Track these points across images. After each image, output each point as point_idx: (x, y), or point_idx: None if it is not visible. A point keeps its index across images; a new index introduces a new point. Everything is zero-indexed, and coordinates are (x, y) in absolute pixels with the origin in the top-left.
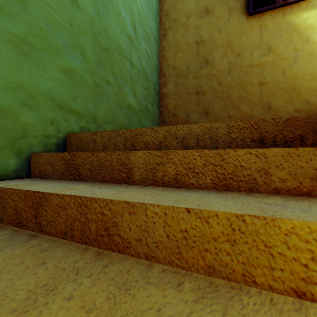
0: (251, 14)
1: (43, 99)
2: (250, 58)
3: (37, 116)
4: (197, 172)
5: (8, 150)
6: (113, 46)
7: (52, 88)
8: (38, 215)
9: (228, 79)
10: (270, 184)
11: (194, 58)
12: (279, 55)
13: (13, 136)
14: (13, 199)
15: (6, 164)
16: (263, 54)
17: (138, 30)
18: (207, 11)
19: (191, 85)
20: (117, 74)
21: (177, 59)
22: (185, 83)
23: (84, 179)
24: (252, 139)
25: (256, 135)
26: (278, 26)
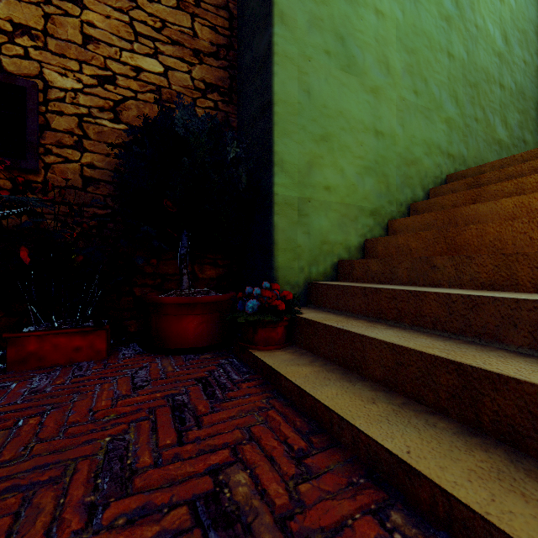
0: None
1: (433, 149)
2: None
3: (431, 162)
4: None
5: (419, 186)
6: (480, 78)
7: (438, 139)
8: (476, 202)
9: None
10: None
11: None
12: None
13: (421, 177)
14: (451, 200)
15: (419, 196)
16: None
17: (510, 37)
18: None
19: None
20: (485, 106)
21: None
22: None
23: None
24: None
25: None
26: None
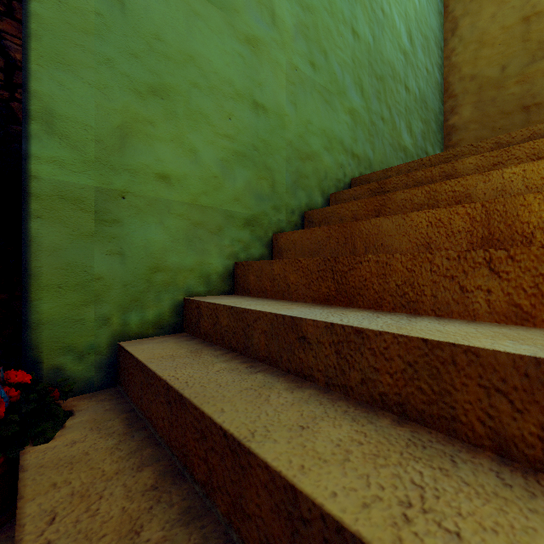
0: None
1: (335, 143)
2: None
3: (332, 159)
4: None
5: (318, 189)
6: (387, 72)
7: (340, 132)
8: (381, 214)
9: None
10: None
11: (517, 48)
12: None
13: (320, 178)
14: (352, 210)
15: (317, 202)
16: None
17: (414, 38)
18: None
19: (511, 99)
20: (391, 106)
21: (479, 62)
22: (498, 98)
23: None
24: None
25: None
26: None
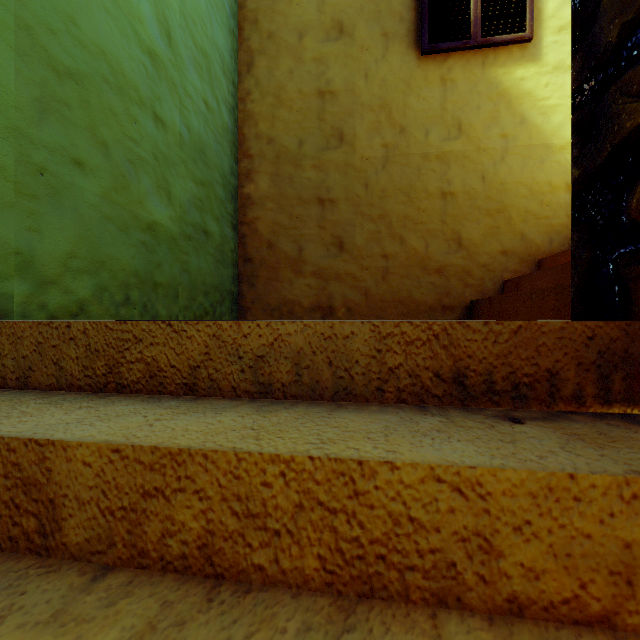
0: (426, 52)
1: None
2: (425, 140)
3: None
4: (275, 530)
5: None
6: (97, 69)
7: None
8: None
9: (382, 179)
10: (496, 585)
11: (314, 125)
12: (476, 142)
13: None
14: None
15: None
16: (447, 136)
17: (179, 41)
18: (342, 30)
19: (308, 184)
20: (112, 142)
21: (277, 123)
22: (296, 179)
23: None
24: (437, 374)
25: (447, 363)
26: (474, 85)
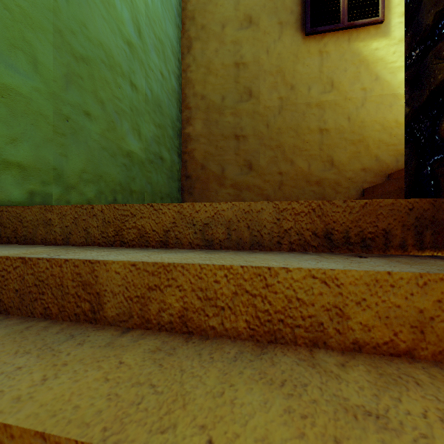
0: (309, 34)
1: None
2: (308, 94)
3: None
4: (221, 307)
5: None
6: (98, 55)
7: None
8: None
9: (278, 121)
10: (346, 335)
11: (232, 86)
12: (344, 94)
13: None
14: None
15: None
16: (324, 91)
17: (145, 34)
18: (251, 21)
19: (228, 126)
20: (106, 100)
21: (207, 85)
22: (220, 122)
23: (8, 310)
24: (314, 233)
25: (320, 226)
26: (342, 54)
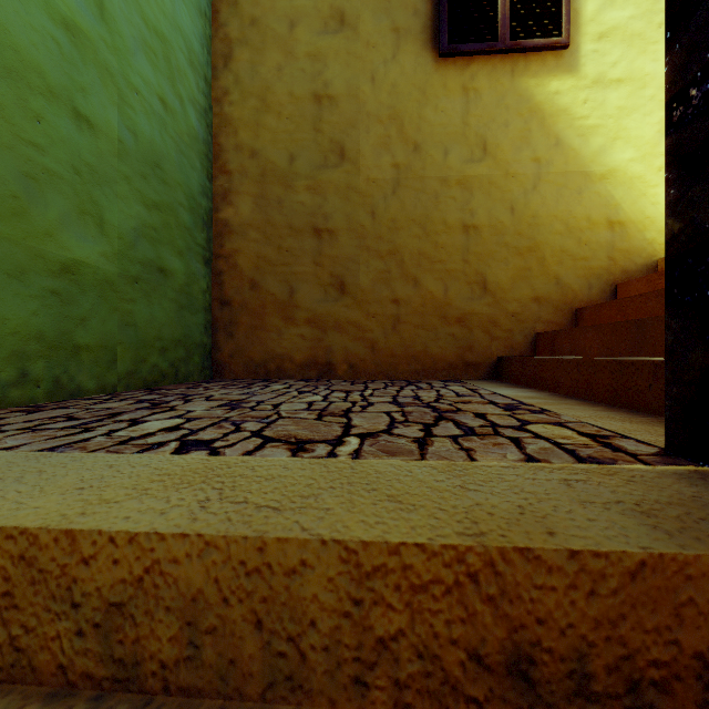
0: (445, 54)
1: None
2: (444, 161)
3: None
4: None
5: None
6: None
7: None
8: None
9: (392, 206)
10: None
11: (309, 137)
12: (504, 166)
13: None
14: None
15: None
16: (470, 158)
17: (118, 14)
18: (343, 20)
19: (301, 210)
20: None
21: (262, 132)
22: (286, 203)
23: None
24: (476, 655)
25: (495, 633)
26: (501, 97)
